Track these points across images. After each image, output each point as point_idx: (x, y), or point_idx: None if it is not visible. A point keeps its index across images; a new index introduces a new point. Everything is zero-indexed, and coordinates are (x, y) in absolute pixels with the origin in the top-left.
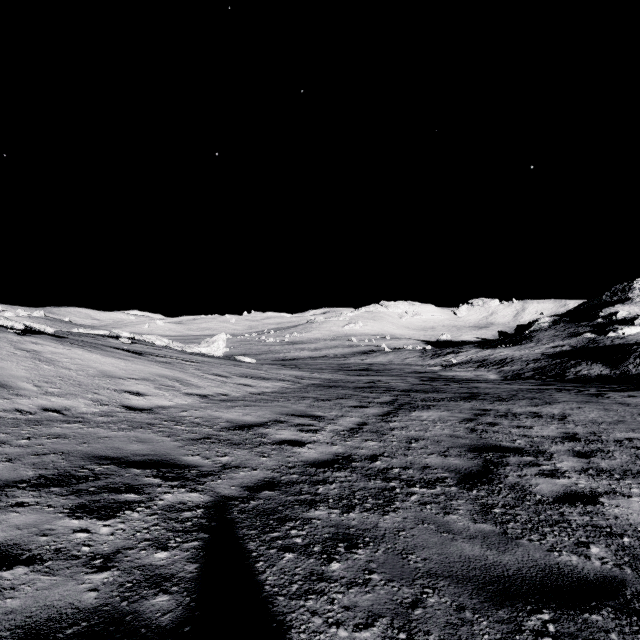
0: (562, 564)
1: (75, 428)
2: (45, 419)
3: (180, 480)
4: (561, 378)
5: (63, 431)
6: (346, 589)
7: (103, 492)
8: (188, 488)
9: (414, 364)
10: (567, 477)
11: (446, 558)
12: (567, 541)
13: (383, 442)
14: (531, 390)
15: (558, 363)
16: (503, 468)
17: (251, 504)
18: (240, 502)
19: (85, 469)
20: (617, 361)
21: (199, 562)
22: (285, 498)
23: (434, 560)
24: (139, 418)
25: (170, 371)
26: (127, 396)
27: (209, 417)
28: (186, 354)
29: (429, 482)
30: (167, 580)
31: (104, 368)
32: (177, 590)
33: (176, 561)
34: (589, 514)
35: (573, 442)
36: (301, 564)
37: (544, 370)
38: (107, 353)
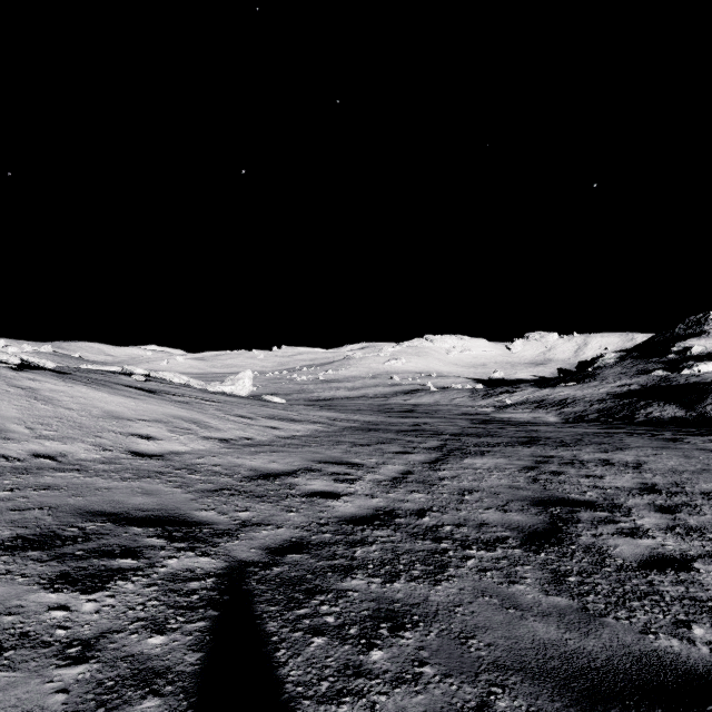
0: (661, 651)
1: (69, 477)
2: (35, 467)
3: (189, 541)
4: (630, 421)
5: (54, 481)
6: (390, 688)
7: (93, 557)
8: (198, 551)
9: (463, 405)
10: (651, 537)
11: (515, 643)
12: (662, 619)
13: (431, 494)
14: (598, 434)
15: (626, 404)
16: (574, 526)
17: (273, 571)
18: (260, 569)
19: (74, 528)
20: (693, 402)
21: (203, 650)
22: (315, 563)
23: (501, 646)
24: (147, 466)
25: (187, 412)
26: (135, 440)
27: (229, 464)
28: (207, 393)
29: (487, 543)
30: (160, 676)
31: (110, 408)
32: (171, 691)
33: (174, 649)
34: (683, 583)
35: (653, 494)
36: (333, 652)
37: (610, 412)
38: (115, 391)
